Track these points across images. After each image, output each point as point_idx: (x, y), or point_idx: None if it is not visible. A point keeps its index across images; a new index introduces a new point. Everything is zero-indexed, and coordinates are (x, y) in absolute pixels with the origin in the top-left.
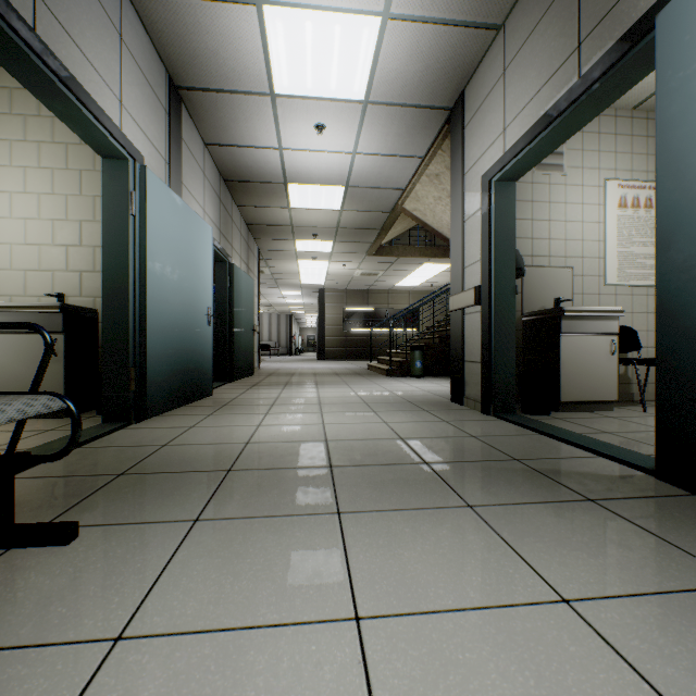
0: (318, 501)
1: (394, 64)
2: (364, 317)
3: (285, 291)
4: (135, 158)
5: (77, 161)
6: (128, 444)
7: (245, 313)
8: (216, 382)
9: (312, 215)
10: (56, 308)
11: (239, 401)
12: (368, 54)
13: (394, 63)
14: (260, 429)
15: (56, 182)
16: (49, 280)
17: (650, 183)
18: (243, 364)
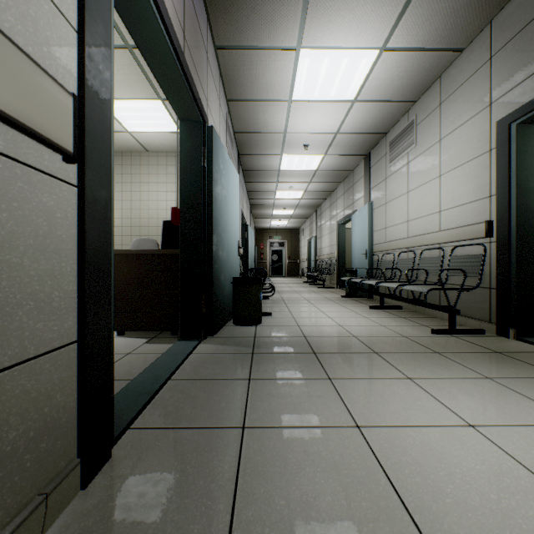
0: (366, 339)
1: None
2: None
3: None
4: None
5: None
6: None
7: None
8: None
9: None
10: None
11: None
12: None
13: None
14: None
15: None
16: None
17: None
18: None
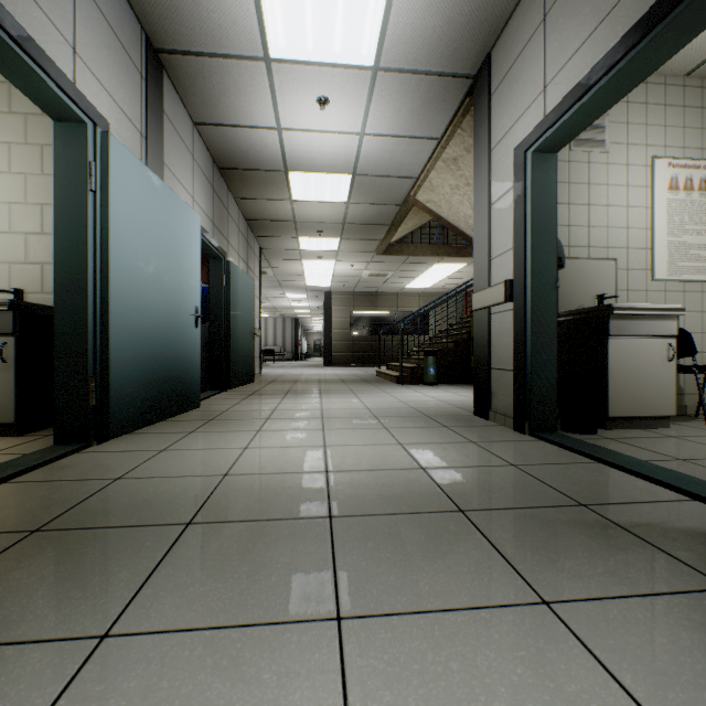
0: (307, 590)
1: (409, 17)
2: (372, 320)
3: (290, 294)
4: (95, 122)
5: (38, 134)
6: (72, 476)
7: (243, 315)
8: (210, 390)
9: (316, 209)
10: (3, 305)
11: (230, 414)
12: (378, 4)
13: (409, 16)
14: (246, 453)
15: (13, 159)
16: (5, 273)
17: (705, 162)
18: (240, 371)
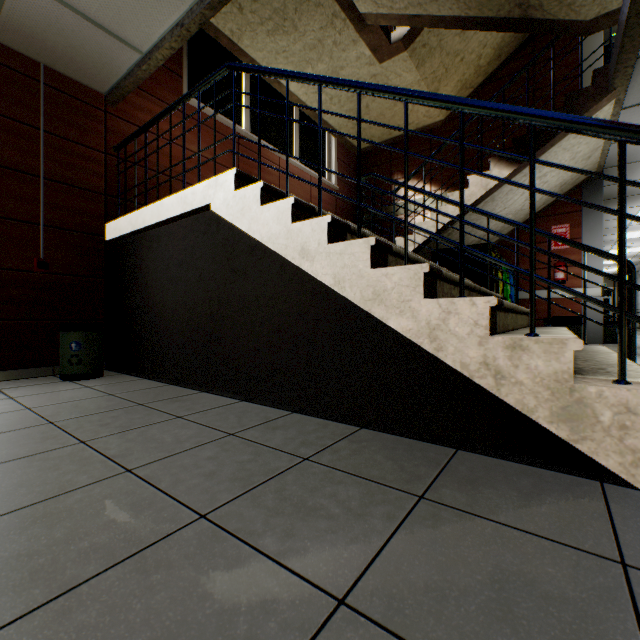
0: None
1: None
2: None
3: None
4: None
5: None
6: None
7: None
8: None
9: None
10: None
11: None
12: None
13: None
14: None
15: None
16: None
17: None
18: None
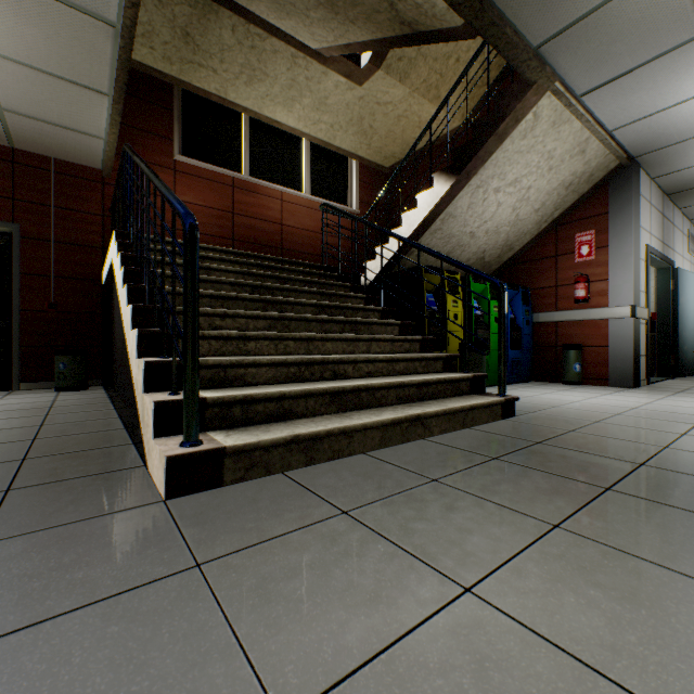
0: None
1: None
2: None
3: None
4: None
5: None
6: None
7: None
8: None
9: None
10: None
11: None
12: None
13: None
14: None
15: None
16: None
17: None
18: None
